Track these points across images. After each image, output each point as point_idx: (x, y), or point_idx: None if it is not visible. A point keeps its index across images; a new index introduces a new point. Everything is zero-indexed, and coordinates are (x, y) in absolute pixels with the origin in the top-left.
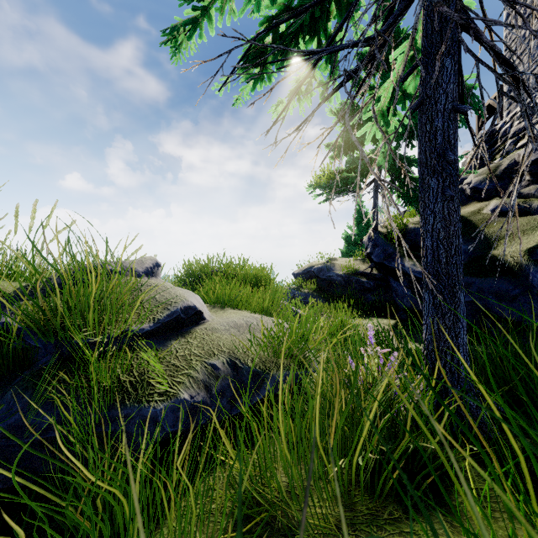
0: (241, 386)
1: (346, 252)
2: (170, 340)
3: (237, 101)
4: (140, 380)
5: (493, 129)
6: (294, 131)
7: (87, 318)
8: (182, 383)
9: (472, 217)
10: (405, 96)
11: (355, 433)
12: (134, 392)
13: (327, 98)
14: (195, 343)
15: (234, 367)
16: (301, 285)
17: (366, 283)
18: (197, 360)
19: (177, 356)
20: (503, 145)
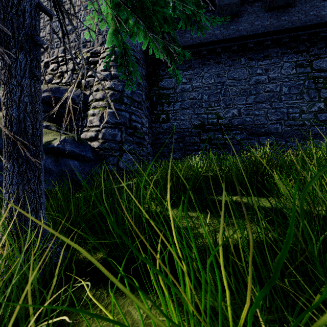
0: None
1: None
2: None
3: None
4: None
5: None
6: None
7: None
8: None
9: None
10: None
11: None
12: None
13: None
14: None
15: None
16: None
17: None
18: None
19: None
20: None
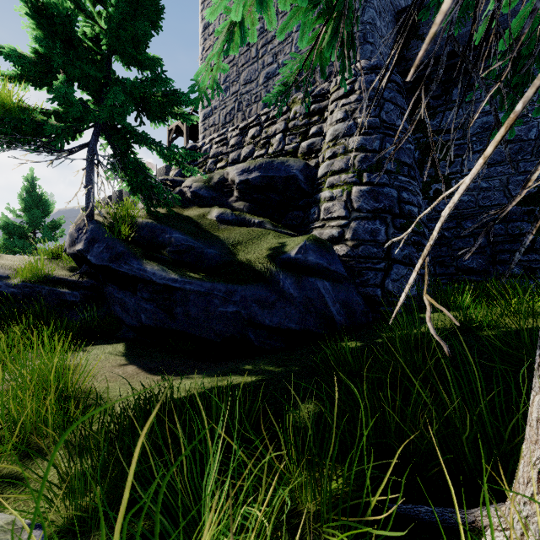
0: None
1: (6, 247)
2: None
3: None
4: None
5: (195, 145)
6: None
7: None
8: None
9: (201, 220)
10: None
11: None
12: None
13: None
14: None
15: None
16: None
17: (69, 295)
18: None
19: None
20: (205, 162)
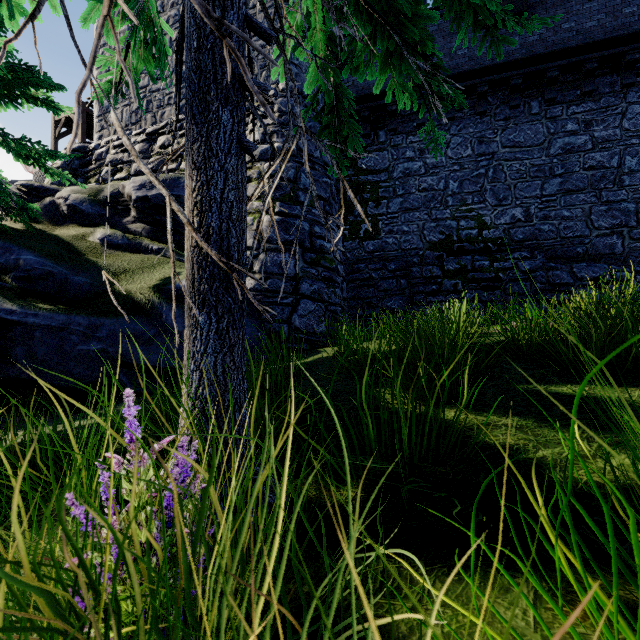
0: None
1: None
2: None
3: None
4: None
5: (85, 146)
6: None
7: None
8: None
9: (77, 242)
10: None
11: None
12: None
13: None
14: None
15: None
16: None
17: None
18: None
19: None
20: (99, 170)
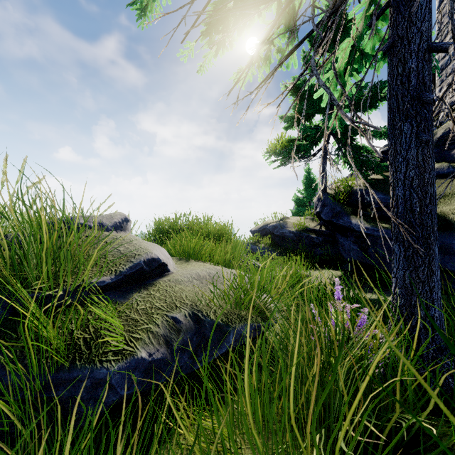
0: (203, 339)
1: (296, 212)
2: (132, 293)
3: (201, 68)
4: (95, 336)
5: None
6: (255, 88)
7: (40, 270)
8: (141, 340)
9: None
10: (363, 55)
11: (332, 404)
12: (86, 350)
13: (288, 54)
14: (157, 295)
15: (196, 320)
16: (258, 240)
17: (316, 239)
18: (159, 313)
19: (138, 310)
20: (436, 117)
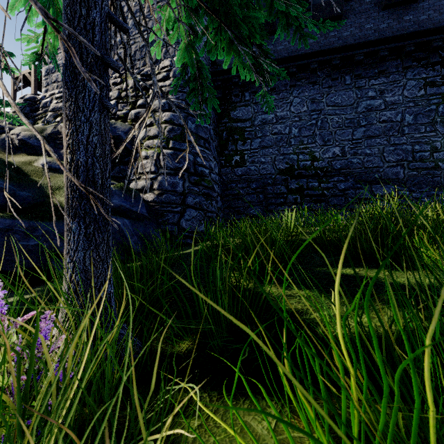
0: None
1: None
2: None
3: None
4: None
5: (35, 97)
6: None
7: None
8: None
9: (24, 166)
10: None
11: None
12: None
13: None
14: None
15: None
16: None
17: None
18: None
19: None
20: (44, 114)
